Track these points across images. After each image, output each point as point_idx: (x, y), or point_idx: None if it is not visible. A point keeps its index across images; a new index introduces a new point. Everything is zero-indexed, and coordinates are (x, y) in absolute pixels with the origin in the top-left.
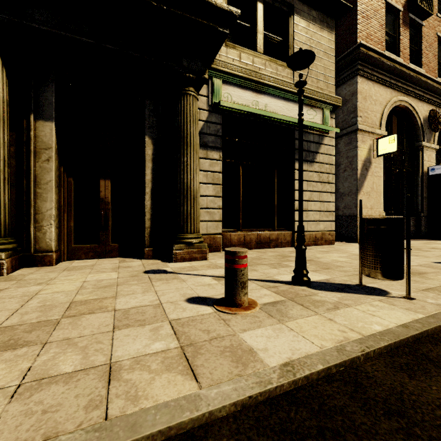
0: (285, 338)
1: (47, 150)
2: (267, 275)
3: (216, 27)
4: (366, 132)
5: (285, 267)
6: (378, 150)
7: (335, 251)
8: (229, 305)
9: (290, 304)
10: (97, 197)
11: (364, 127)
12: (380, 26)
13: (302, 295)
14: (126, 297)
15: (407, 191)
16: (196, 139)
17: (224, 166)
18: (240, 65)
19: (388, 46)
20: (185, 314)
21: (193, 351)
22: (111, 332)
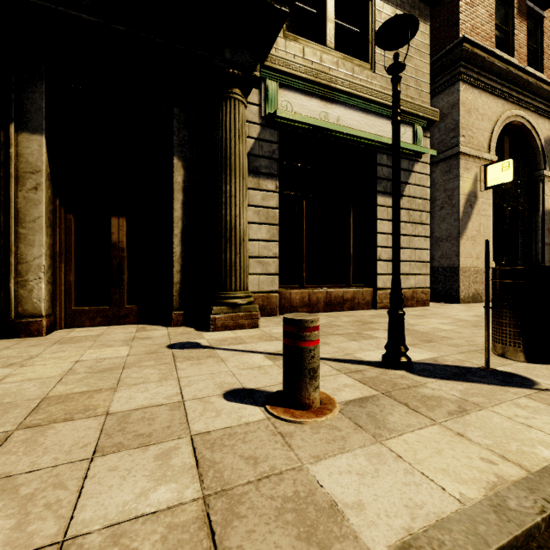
0: (391, 477)
1: (34, 174)
2: (344, 351)
3: (270, 3)
4: (471, 157)
5: (369, 339)
6: (487, 180)
7: (433, 315)
8: (291, 406)
9: (387, 404)
10: (107, 241)
11: (468, 150)
12: (488, 16)
13: (403, 387)
14: (131, 389)
15: (523, 236)
16: (244, 161)
17: (282, 200)
18: (303, 63)
19: (499, 44)
20: (219, 422)
21: (225, 510)
22: (88, 461)
